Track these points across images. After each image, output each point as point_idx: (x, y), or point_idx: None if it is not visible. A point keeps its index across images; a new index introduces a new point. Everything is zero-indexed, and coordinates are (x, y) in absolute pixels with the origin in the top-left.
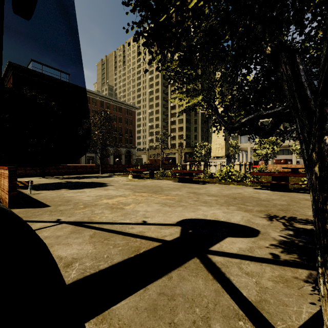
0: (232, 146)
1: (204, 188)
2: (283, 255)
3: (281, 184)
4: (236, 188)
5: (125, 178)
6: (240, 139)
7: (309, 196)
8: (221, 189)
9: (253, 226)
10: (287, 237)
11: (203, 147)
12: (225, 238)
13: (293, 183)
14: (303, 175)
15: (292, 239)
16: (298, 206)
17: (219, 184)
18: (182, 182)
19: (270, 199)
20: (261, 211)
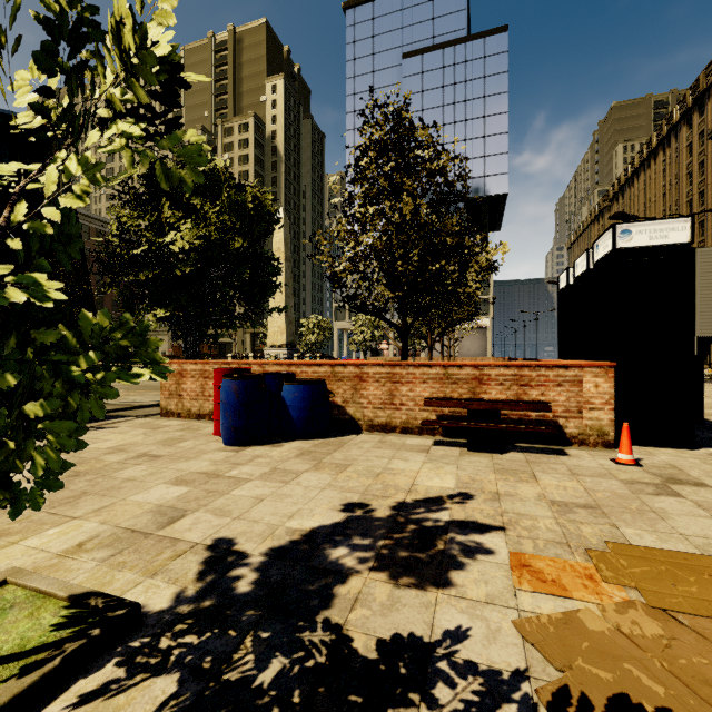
0: (320, 328)
1: None
2: None
3: None
4: None
5: None
6: (348, 313)
7: None
8: None
9: None
10: None
11: None
12: None
13: None
14: None
15: None
16: None
17: None
18: None
19: None
20: None
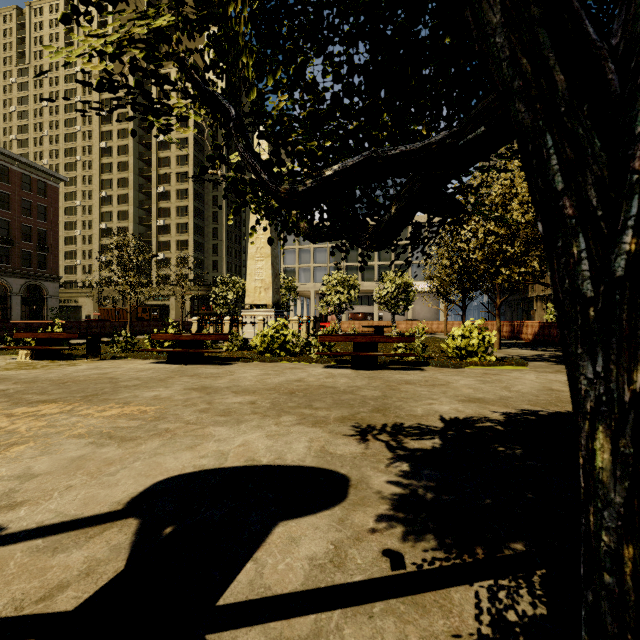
0: (286, 287)
1: (227, 375)
2: (410, 548)
3: (368, 357)
4: (293, 370)
5: (4, 361)
6: (298, 275)
7: (409, 375)
8: (264, 373)
9: (335, 465)
10: (402, 483)
11: (230, 287)
12: (271, 530)
13: (385, 354)
14: (398, 338)
15: (412, 486)
16: (399, 397)
17: (261, 363)
18: (177, 362)
19: (354, 387)
20: (343, 419)
